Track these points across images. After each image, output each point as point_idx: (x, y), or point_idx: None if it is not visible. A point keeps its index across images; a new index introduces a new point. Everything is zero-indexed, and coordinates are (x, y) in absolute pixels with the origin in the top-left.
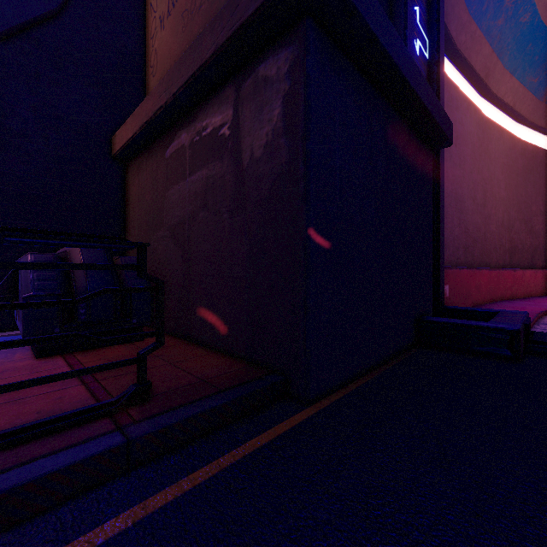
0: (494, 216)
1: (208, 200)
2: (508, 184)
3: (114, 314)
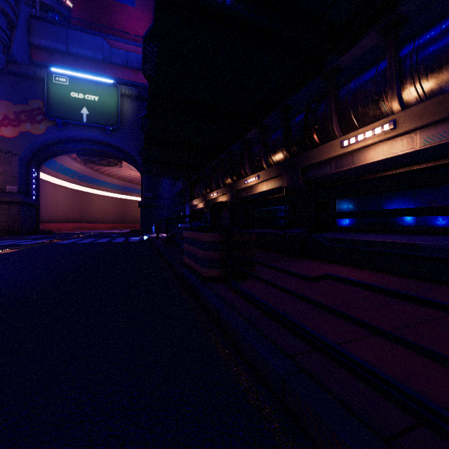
0: (60, 209)
1: (2, 215)
2: (65, 200)
3: None
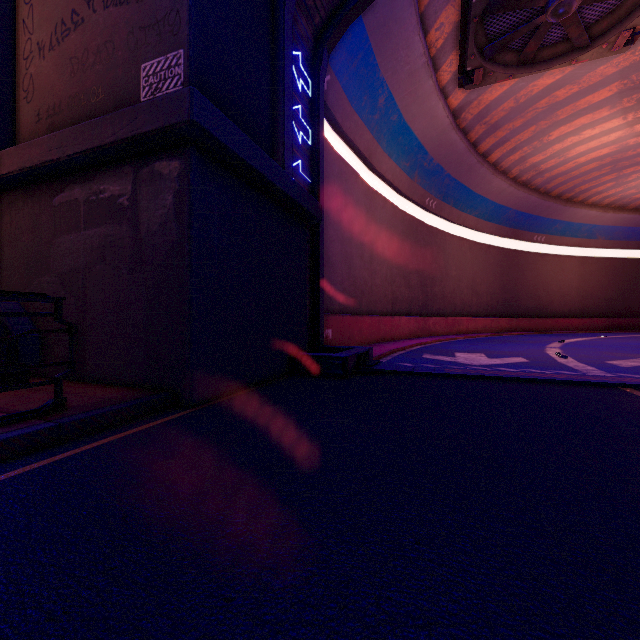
0: (379, 272)
1: (106, 255)
2: (391, 245)
3: (1, 358)
